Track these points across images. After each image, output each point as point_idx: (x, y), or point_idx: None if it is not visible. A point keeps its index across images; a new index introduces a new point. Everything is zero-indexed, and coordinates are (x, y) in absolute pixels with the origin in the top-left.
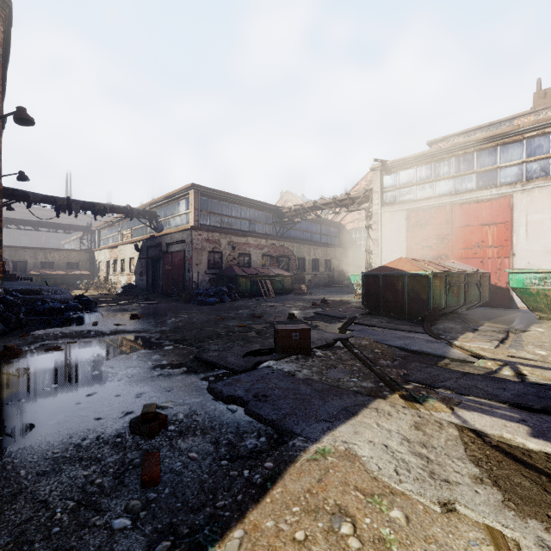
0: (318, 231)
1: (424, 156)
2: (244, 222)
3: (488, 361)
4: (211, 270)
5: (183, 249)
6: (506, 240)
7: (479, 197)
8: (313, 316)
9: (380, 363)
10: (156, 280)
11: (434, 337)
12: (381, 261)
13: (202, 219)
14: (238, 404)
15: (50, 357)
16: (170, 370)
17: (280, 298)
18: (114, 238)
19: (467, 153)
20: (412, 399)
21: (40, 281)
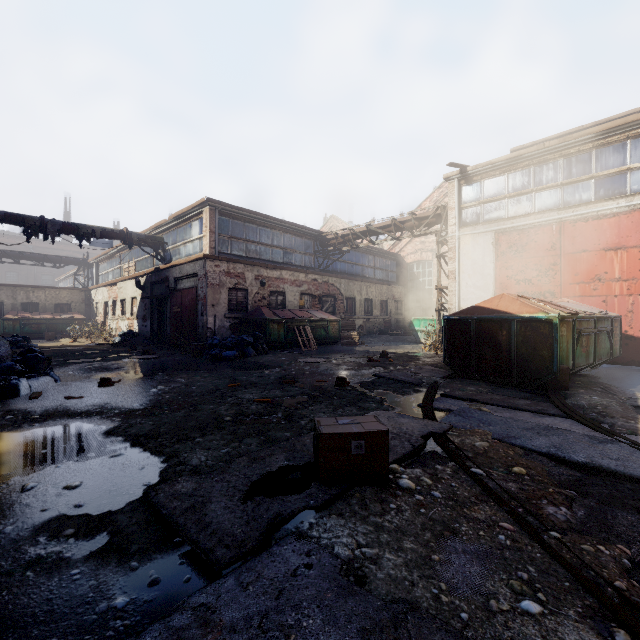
0: (371, 264)
1: (519, 157)
2: (277, 251)
3: None
4: (232, 313)
5: (196, 285)
6: None
7: (600, 211)
8: (374, 380)
9: (551, 517)
10: (162, 326)
11: (594, 427)
12: (459, 300)
13: (221, 246)
14: None
15: None
16: (68, 542)
17: (323, 350)
18: (115, 273)
19: (583, 151)
20: None
21: (18, 328)
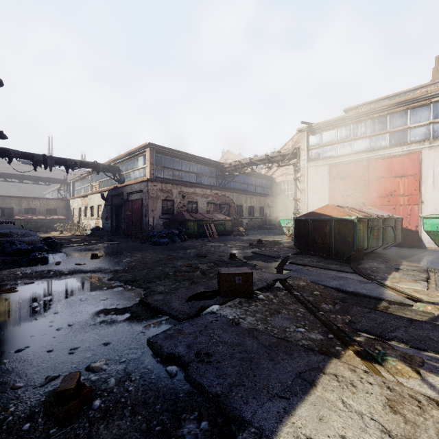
0: (253, 183)
1: (344, 119)
2: (193, 175)
3: (427, 305)
4: (164, 215)
5: (141, 197)
6: (416, 190)
7: (391, 153)
8: (252, 255)
9: (323, 308)
10: (119, 223)
11: (365, 277)
12: (307, 207)
13: (157, 173)
14: (178, 364)
15: (0, 300)
16: (113, 316)
17: (222, 238)
18: (86, 189)
19: (382, 116)
20: (369, 357)
21: (23, 225)
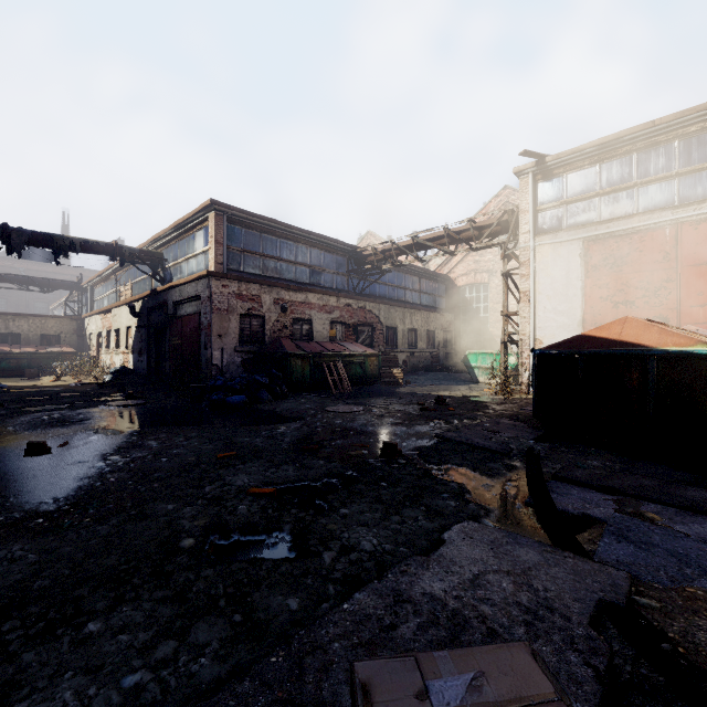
0: (415, 287)
1: (618, 140)
2: (303, 269)
3: None
4: (245, 346)
5: (198, 310)
6: None
7: None
8: (437, 446)
9: None
10: (161, 361)
11: None
12: (535, 330)
13: (231, 262)
14: None
15: None
16: None
17: (359, 392)
18: (110, 299)
19: None
20: None
21: None
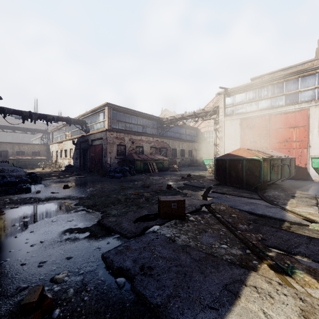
0: (184, 132)
1: (251, 85)
2: (139, 127)
3: None
4: (119, 156)
5: (101, 143)
6: (305, 137)
7: (287, 110)
8: (183, 186)
9: (240, 228)
10: (85, 162)
11: (269, 202)
12: (224, 150)
13: (113, 125)
14: (125, 276)
15: None
16: (76, 234)
17: (161, 173)
18: (61, 137)
19: (279, 83)
20: (281, 270)
21: (15, 163)
